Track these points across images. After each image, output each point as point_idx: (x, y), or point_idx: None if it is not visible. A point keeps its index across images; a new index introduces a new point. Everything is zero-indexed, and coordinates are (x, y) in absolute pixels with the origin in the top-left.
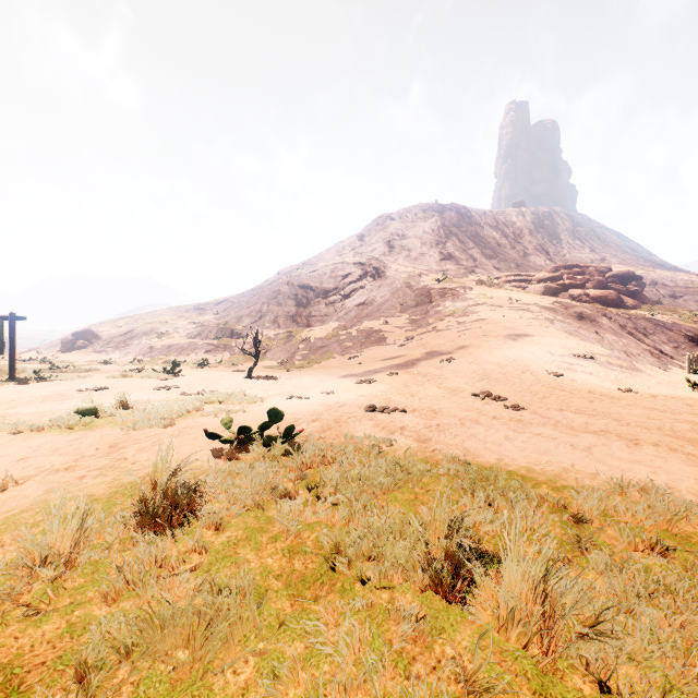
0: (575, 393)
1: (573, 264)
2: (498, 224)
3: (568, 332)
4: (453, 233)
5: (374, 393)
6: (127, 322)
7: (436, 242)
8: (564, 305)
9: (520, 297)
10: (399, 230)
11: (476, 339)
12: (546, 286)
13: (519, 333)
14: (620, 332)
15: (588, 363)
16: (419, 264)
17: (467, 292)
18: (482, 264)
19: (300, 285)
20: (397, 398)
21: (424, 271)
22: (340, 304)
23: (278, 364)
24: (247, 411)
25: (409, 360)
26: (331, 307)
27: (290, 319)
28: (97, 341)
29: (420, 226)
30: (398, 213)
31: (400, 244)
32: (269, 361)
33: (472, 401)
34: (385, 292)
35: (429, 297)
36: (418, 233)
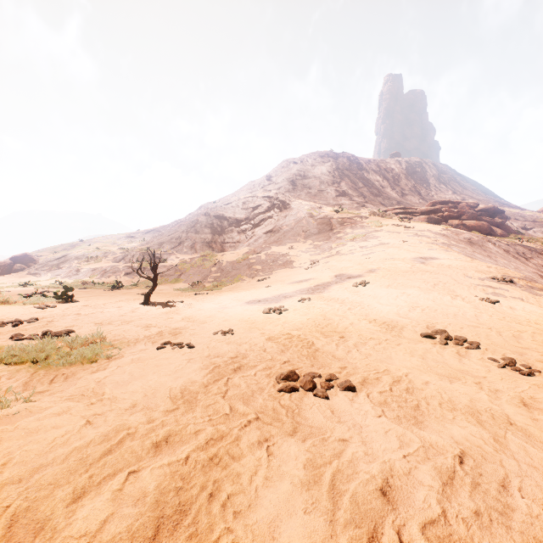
0: (539, 327)
1: (447, 200)
2: (381, 169)
3: (467, 255)
4: (345, 175)
5: (288, 332)
6: (65, 248)
7: (332, 182)
8: (453, 232)
9: (413, 224)
10: (301, 172)
11: (383, 262)
12: (429, 217)
13: (425, 256)
14: (506, 256)
15: (511, 287)
16: (318, 199)
17: (364, 221)
18: (371, 200)
19: (216, 215)
20: (323, 344)
21: (323, 204)
22: (251, 232)
23: (189, 287)
24: (50, 393)
25: (319, 283)
26: (242, 234)
27: (206, 244)
28: (34, 265)
29: (318, 168)
30: (300, 158)
31: (302, 183)
32: (183, 283)
33: (437, 351)
34: (290, 221)
35: (329, 225)
36: (317, 174)
